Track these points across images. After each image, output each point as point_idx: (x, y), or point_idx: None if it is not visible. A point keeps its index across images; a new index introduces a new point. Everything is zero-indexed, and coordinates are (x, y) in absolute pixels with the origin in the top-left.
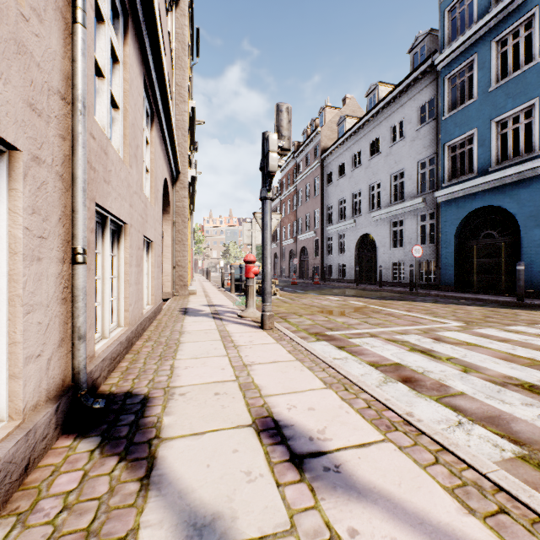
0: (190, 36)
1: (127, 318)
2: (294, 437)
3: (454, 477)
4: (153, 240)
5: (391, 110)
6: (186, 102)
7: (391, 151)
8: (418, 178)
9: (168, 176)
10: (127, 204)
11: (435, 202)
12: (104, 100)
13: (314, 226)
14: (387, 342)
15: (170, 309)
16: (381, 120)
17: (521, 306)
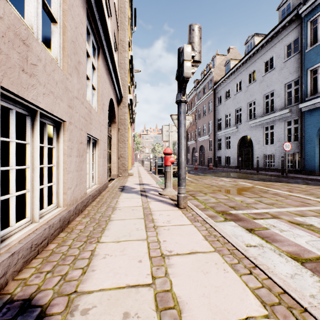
0: (130, 14)
1: (66, 200)
2: None
3: None
4: (98, 138)
5: (264, 50)
6: (126, 51)
7: (263, 79)
8: (285, 95)
9: (114, 98)
10: (65, 104)
11: (299, 112)
12: (31, 1)
13: (208, 132)
14: (293, 226)
15: (113, 186)
16: (256, 58)
17: None
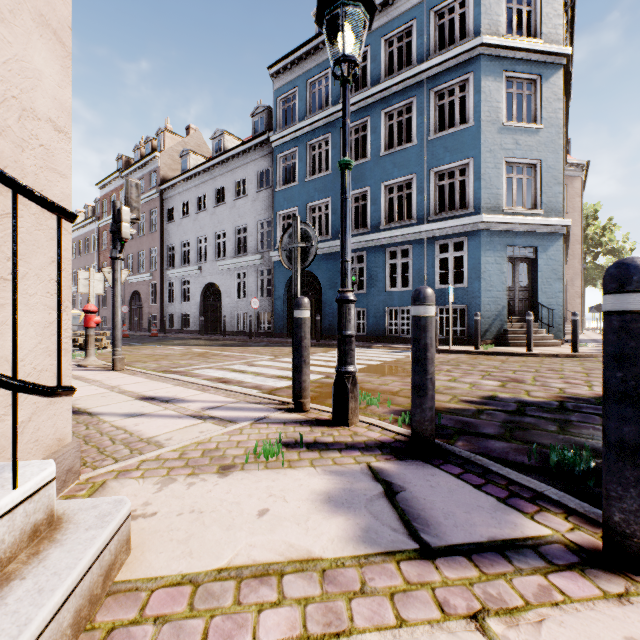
0: None
1: None
2: (161, 398)
3: (228, 394)
4: None
5: (236, 164)
6: None
7: (235, 204)
8: (259, 236)
9: None
10: None
11: (271, 261)
12: None
13: (151, 267)
14: (218, 370)
15: None
16: (227, 170)
17: (318, 345)
